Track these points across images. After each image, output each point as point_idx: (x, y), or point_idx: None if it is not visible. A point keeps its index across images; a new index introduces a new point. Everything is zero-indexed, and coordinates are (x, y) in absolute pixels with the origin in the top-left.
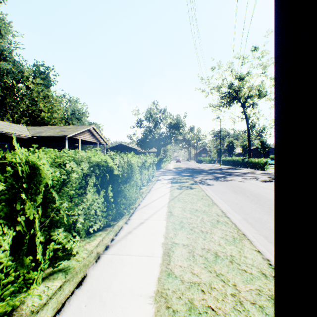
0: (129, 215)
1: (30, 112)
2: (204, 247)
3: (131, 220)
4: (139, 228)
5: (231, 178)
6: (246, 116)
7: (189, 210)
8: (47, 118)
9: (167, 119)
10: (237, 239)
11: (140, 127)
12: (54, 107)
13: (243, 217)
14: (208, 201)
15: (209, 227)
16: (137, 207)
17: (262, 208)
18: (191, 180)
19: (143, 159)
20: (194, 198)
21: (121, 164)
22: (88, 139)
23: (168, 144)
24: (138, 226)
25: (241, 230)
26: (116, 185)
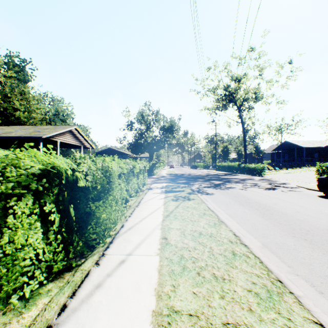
0: (105, 246)
1: (3, 111)
2: (226, 319)
3: (105, 256)
4: (117, 275)
5: (231, 185)
6: (242, 120)
7: (191, 234)
8: (24, 117)
9: (160, 122)
10: (275, 293)
11: (131, 130)
12: (32, 106)
13: (263, 242)
14: (213, 218)
15: (224, 266)
16: (120, 231)
17: (280, 226)
18: (188, 188)
19: (130, 165)
20: (195, 214)
21: (92, 171)
22: (69, 142)
23: (161, 148)
24: (115, 270)
25: (273, 270)
26: (83, 204)
